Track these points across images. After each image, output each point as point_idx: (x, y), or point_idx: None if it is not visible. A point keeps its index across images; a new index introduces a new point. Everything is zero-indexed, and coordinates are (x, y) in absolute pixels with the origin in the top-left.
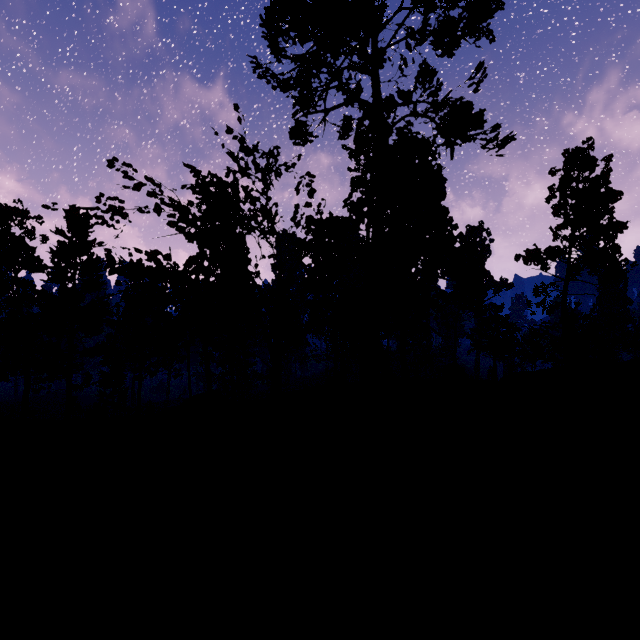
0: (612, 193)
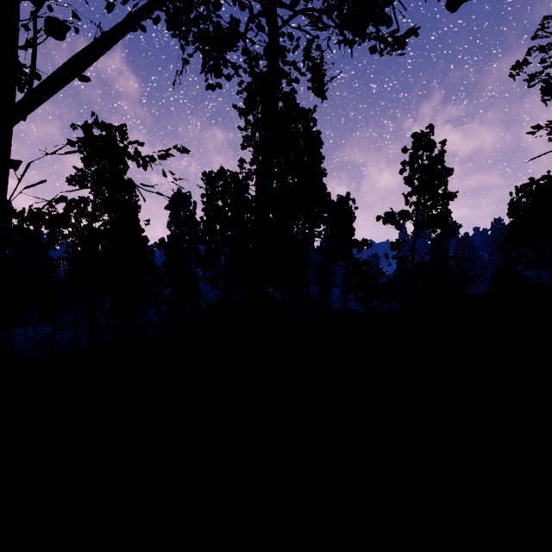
0: (446, 169)
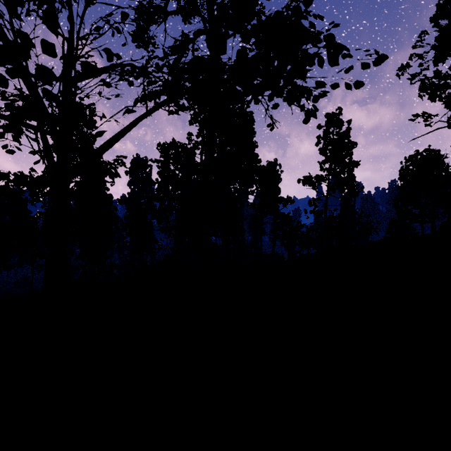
0: (352, 143)
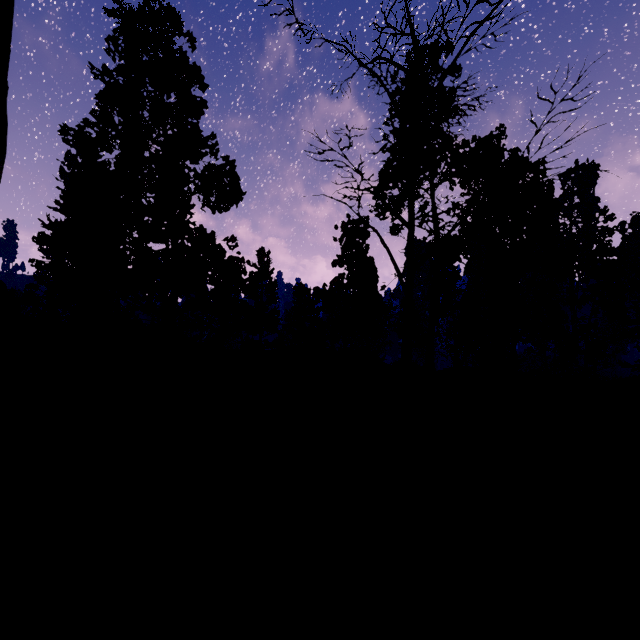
0: None
